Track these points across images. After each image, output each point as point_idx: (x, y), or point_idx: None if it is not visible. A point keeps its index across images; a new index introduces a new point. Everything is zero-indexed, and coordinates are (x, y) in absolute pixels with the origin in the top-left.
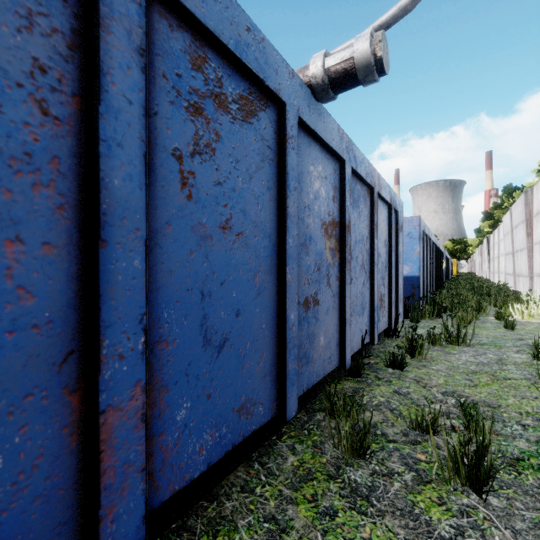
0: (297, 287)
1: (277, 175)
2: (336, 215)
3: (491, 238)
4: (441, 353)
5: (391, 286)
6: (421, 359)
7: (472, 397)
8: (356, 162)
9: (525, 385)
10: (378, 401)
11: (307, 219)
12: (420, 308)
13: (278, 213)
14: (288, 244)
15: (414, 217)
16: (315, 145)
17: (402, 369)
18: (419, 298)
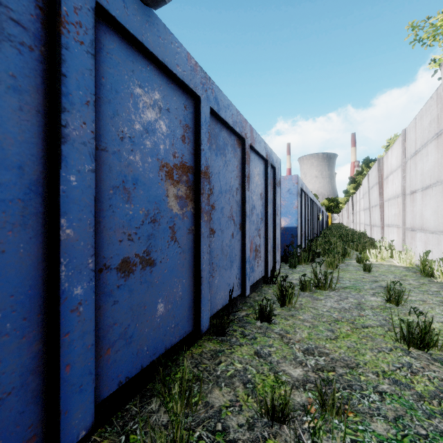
0: (93, 246)
1: (44, 74)
2: (188, 158)
3: (354, 197)
4: (310, 299)
5: (268, 237)
6: (291, 307)
7: (331, 355)
8: (218, 105)
9: (380, 333)
10: (234, 369)
11: (128, 155)
12: (298, 254)
13: (47, 134)
14: (67, 182)
15: (293, 175)
16: (147, 64)
17: (269, 321)
18: (297, 246)
